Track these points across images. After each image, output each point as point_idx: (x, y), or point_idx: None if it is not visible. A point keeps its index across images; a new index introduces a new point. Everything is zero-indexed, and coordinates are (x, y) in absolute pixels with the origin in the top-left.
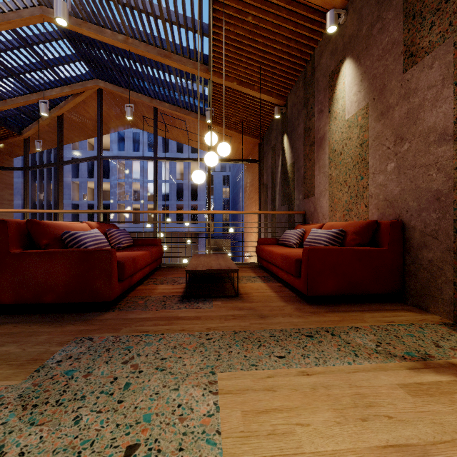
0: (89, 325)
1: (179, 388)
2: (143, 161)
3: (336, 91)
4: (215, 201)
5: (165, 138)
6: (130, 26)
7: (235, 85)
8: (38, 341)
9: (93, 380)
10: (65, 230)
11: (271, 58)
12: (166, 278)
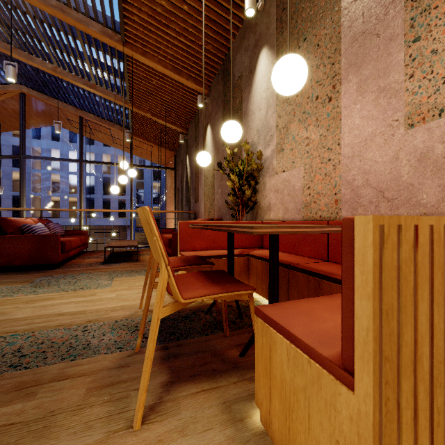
0: (48, 273)
1: (98, 281)
2: (64, 151)
3: (206, 140)
4: (145, 195)
5: (90, 141)
6: (59, 61)
7: (150, 115)
8: (22, 278)
9: (61, 282)
10: (22, 223)
11: (173, 106)
12: (91, 256)
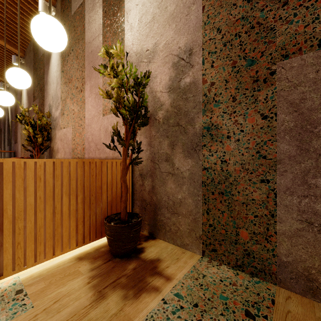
0: None
1: None
2: None
3: (22, 93)
4: None
5: None
6: None
7: None
8: None
9: None
10: None
11: None
12: None
